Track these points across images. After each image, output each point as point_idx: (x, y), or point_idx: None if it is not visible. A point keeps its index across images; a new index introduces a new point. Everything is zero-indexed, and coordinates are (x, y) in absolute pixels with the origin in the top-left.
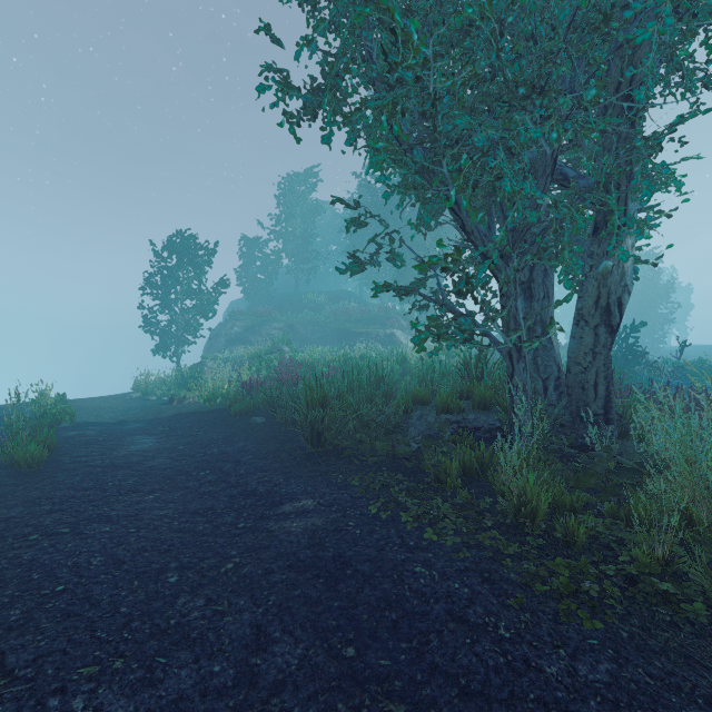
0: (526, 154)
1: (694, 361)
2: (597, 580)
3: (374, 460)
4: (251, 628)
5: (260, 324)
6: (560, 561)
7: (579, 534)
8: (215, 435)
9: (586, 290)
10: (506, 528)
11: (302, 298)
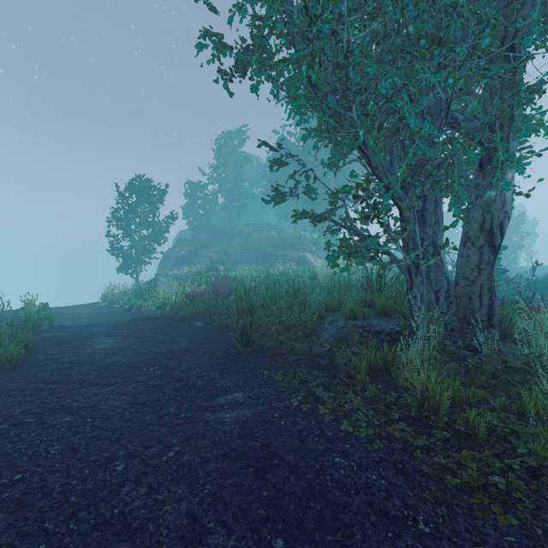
0: (424, 99)
1: (541, 277)
2: (502, 472)
3: (294, 358)
4: (188, 517)
5: (201, 248)
6: (466, 454)
7: (479, 428)
8: (163, 336)
9: (473, 216)
10: (412, 421)
11: (233, 229)
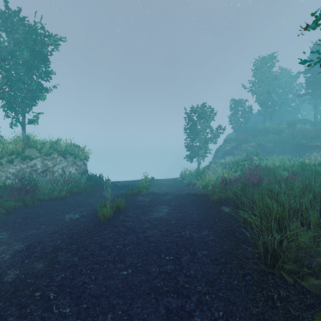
0: None
1: None
2: None
3: None
4: None
5: (240, 144)
6: None
7: None
8: (195, 216)
9: None
10: None
11: (267, 128)
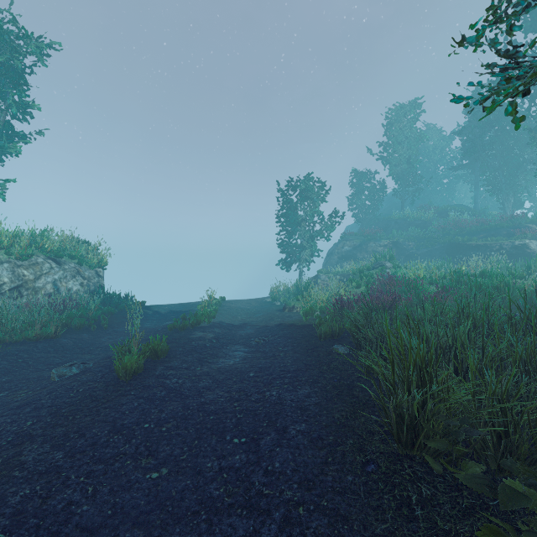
0: None
1: None
2: None
3: None
4: None
5: (366, 242)
6: None
7: None
8: (289, 363)
9: None
10: None
11: (407, 217)
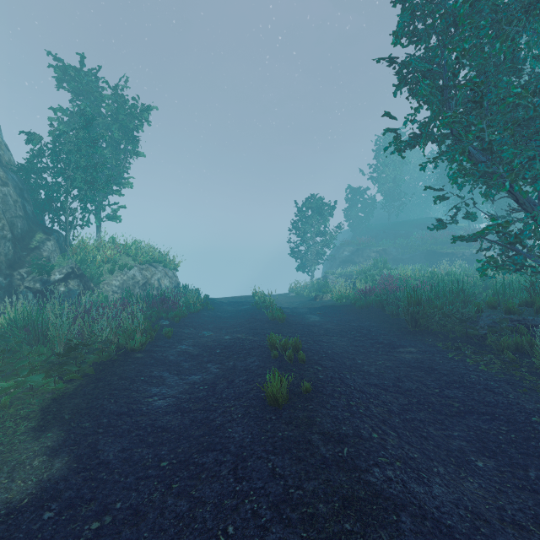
0: None
1: None
2: None
3: (452, 336)
4: (395, 377)
5: (362, 249)
6: None
7: None
8: (350, 317)
9: None
10: (535, 374)
11: (393, 227)
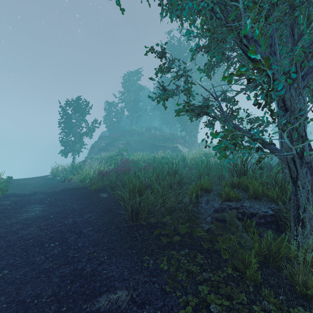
0: None
1: None
2: None
3: (177, 239)
4: None
5: (114, 141)
6: None
7: None
8: (76, 206)
9: None
10: None
11: (133, 130)
